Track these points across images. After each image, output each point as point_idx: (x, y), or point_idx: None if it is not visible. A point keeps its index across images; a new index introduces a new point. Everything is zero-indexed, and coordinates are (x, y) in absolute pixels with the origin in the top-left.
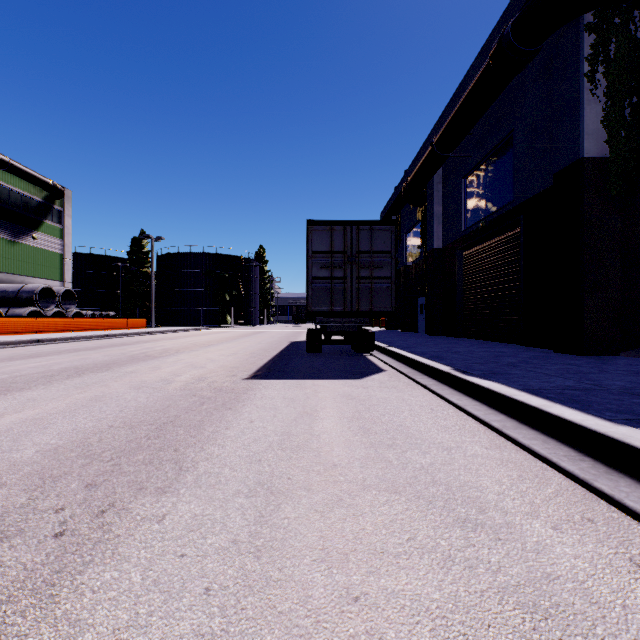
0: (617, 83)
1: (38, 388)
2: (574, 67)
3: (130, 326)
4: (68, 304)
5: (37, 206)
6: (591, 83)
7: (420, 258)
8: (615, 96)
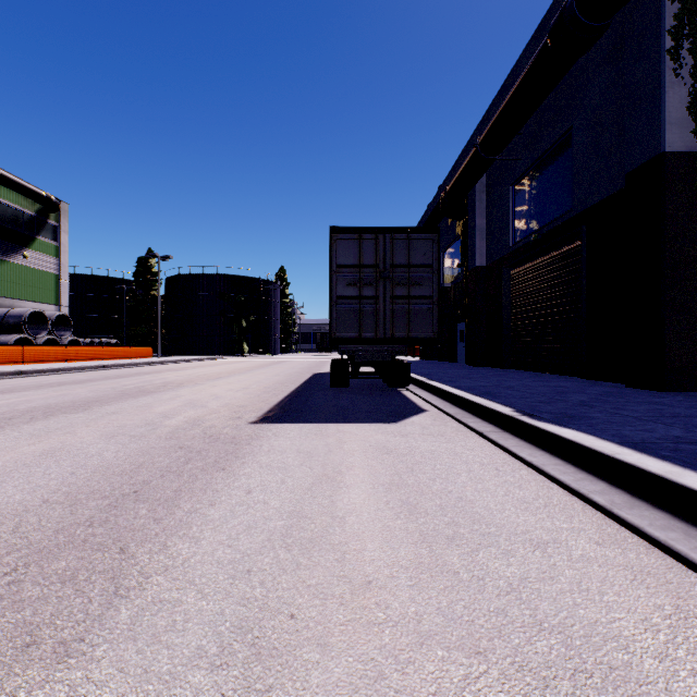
0: None
1: None
2: (653, 43)
3: (133, 355)
4: (62, 330)
5: (29, 220)
6: (675, 61)
7: (460, 278)
8: None
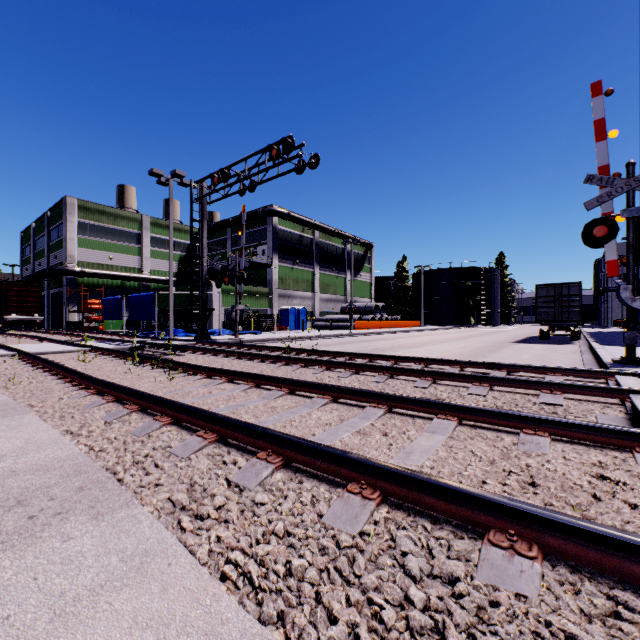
0: None
1: (449, 341)
2: None
3: (412, 325)
4: (382, 313)
5: (361, 257)
6: None
7: None
8: None
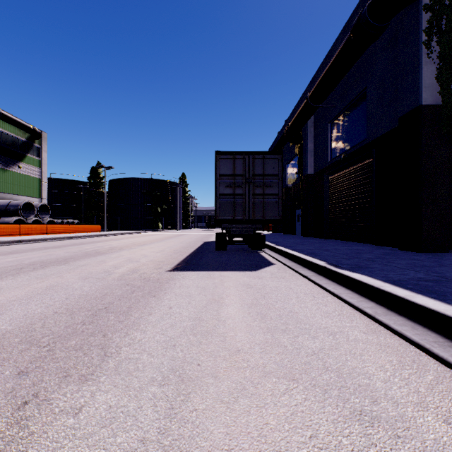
0: (447, 49)
1: (7, 278)
2: (415, 37)
3: (89, 230)
4: (44, 214)
5: (22, 144)
6: (428, 49)
7: (297, 181)
8: (446, 59)
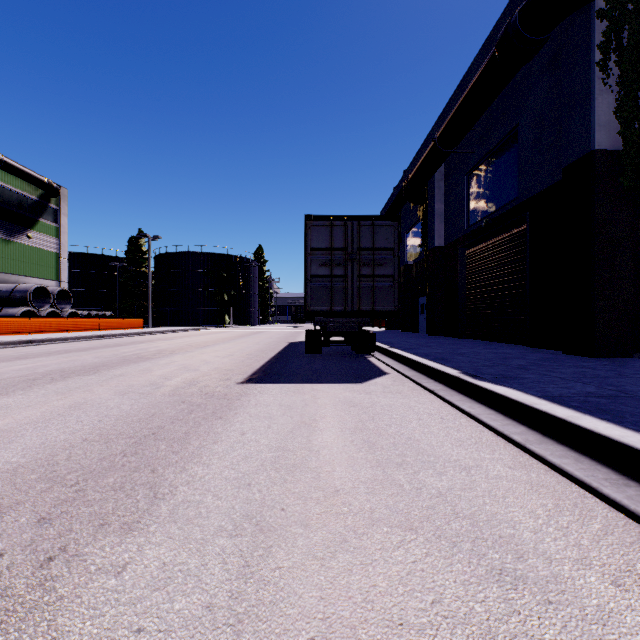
0: (630, 72)
1: (16, 394)
2: (585, 56)
3: (126, 326)
4: (63, 304)
5: (32, 204)
6: (603, 72)
7: (421, 257)
8: (628, 86)
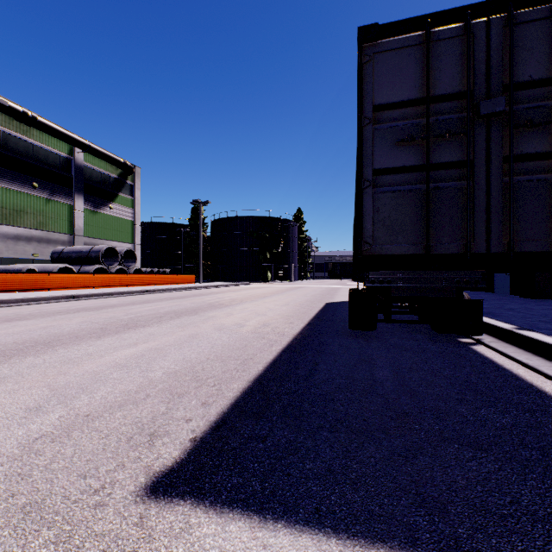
0: None
1: None
2: None
3: (180, 281)
4: (130, 262)
5: (113, 182)
6: None
7: None
8: None
